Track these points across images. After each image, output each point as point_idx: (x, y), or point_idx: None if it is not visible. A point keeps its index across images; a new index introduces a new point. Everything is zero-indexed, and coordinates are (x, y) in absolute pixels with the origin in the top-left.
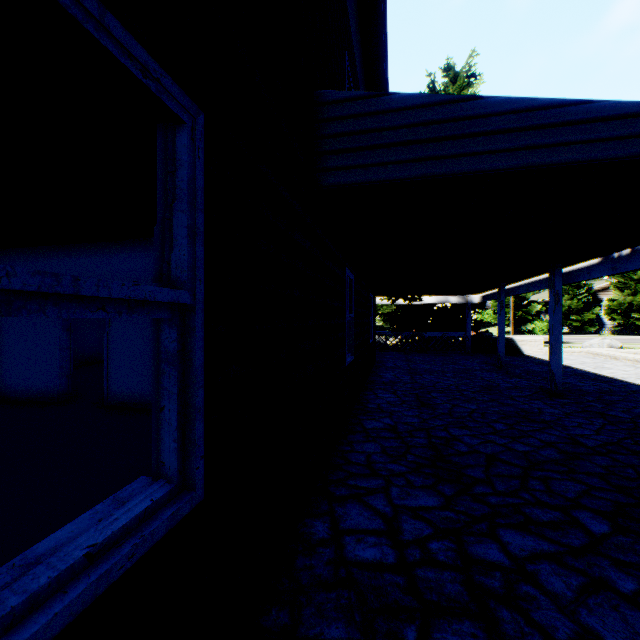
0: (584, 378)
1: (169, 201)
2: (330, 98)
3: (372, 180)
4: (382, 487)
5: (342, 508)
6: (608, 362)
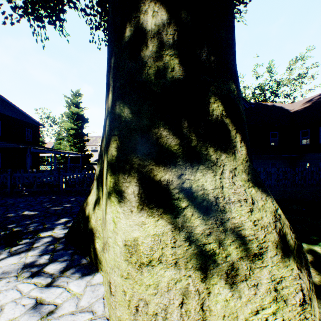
0: None
1: None
2: None
3: None
4: None
5: None
6: None
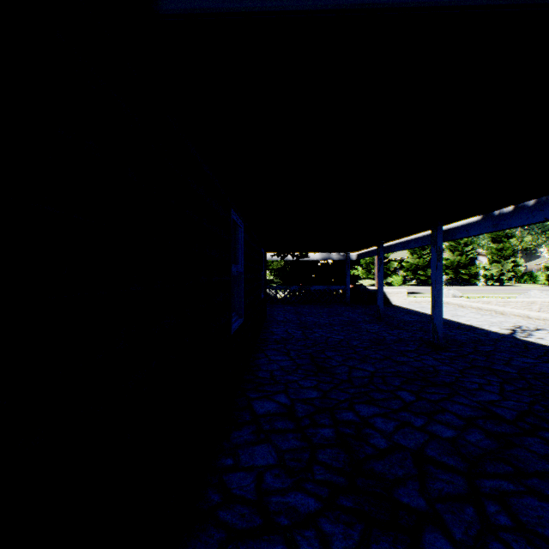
0: (451, 327)
1: None
2: None
3: (266, 9)
4: None
5: None
6: (458, 310)
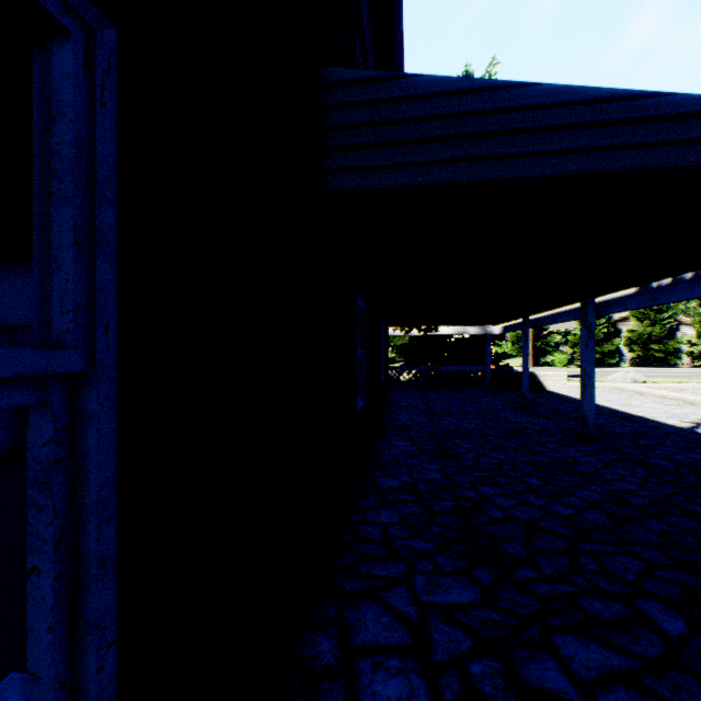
0: (614, 418)
1: (47, 182)
2: (338, 78)
3: (392, 185)
4: (404, 575)
5: (354, 612)
6: (634, 398)
